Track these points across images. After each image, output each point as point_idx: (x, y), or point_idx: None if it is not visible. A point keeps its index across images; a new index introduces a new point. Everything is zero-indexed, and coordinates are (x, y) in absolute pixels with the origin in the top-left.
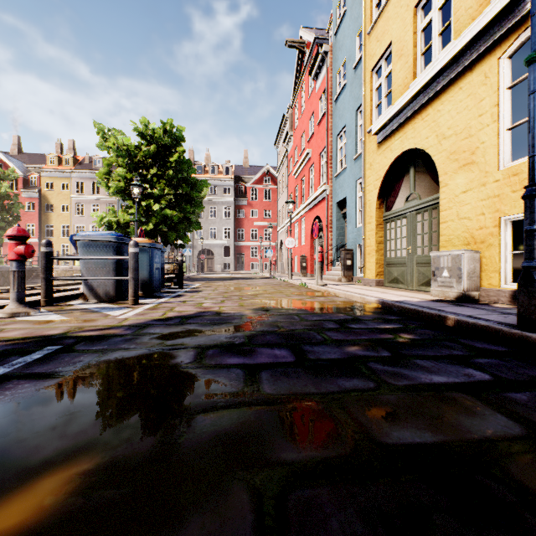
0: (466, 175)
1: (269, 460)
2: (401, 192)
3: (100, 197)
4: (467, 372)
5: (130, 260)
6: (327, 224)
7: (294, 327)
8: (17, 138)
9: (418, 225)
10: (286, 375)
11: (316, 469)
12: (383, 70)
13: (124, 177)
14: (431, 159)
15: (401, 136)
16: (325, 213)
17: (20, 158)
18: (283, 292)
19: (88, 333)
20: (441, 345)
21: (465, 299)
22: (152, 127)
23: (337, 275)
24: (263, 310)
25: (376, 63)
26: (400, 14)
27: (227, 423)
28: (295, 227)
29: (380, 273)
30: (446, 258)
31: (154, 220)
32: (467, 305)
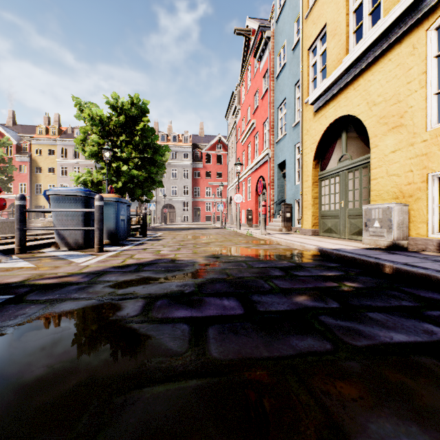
0: (395, 136)
1: None
2: (334, 153)
3: (81, 161)
4: (426, 328)
5: (95, 212)
6: (270, 183)
7: (242, 275)
8: (12, 112)
9: (350, 182)
10: (235, 332)
11: None
12: (319, 49)
13: (97, 143)
14: (362, 124)
15: (335, 105)
16: (267, 174)
17: (14, 129)
18: (232, 241)
19: (45, 281)
20: (387, 294)
21: (395, 247)
22: (122, 101)
23: (278, 226)
24: (214, 257)
25: (312, 43)
26: None
27: (162, 407)
28: (242, 185)
29: (316, 224)
30: (377, 210)
31: (123, 179)
32: (399, 253)
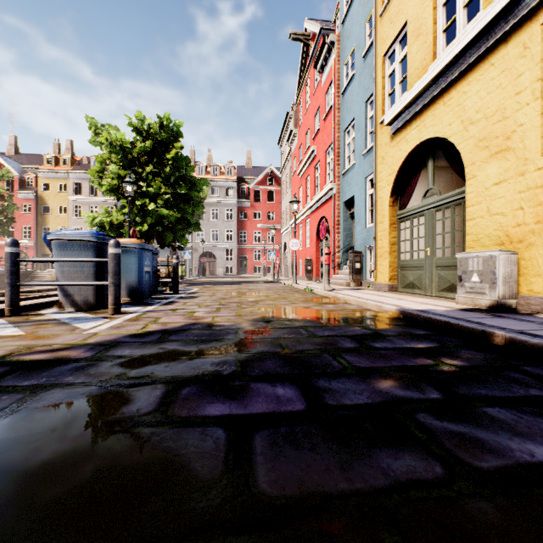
0: (500, 164)
1: None
2: (418, 187)
3: (99, 198)
4: None
5: (109, 262)
6: (334, 225)
7: (301, 347)
8: (13, 138)
9: (438, 224)
10: (294, 443)
11: None
12: (398, 54)
13: (117, 175)
14: (454, 149)
15: (419, 125)
16: (331, 214)
17: (17, 159)
18: (287, 298)
19: (33, 357)
20: (506, 378)
21: (500, 308)
22: (149, 123)
23: (344, 280)
24: (264, 321)
25: (389, 47)
26: None
27: None
28: (299, 229)
29: (393, 277)
30: (476, 260)
31: (150, 221)
32: (507, 315)
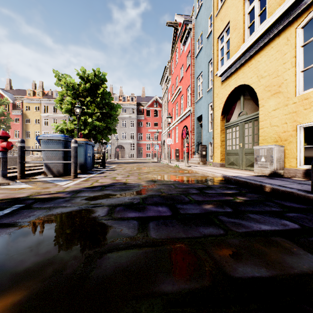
0: (276, 100)
1: (152, 291)
2: (235, 110)
3: (58, 114)
4: (283, 222)
5: (72, 151)
6: (191, 130)
7: (171, 192)
8: (9, 80)
9: (245, 130)
10: (166, 225)
11: (186, 299)
12: (225, 38)
13: (71, 102)
14: (254, 91)
15: (235, 77)
16: (190, 124)
17: (11, 92)
18: (165, 170)
19: (42, 196)
20: (264, 204)
21: (275, 175)
22: (88, 73)
23: (197, 161)
24: (152, 181)
25: (220, 34)
26: (235, 4)
27: (124, 260)
28: (172, 132)
29: (223, 159)
30: (263, 150)
31: (88, 128)
32: (277, 178)
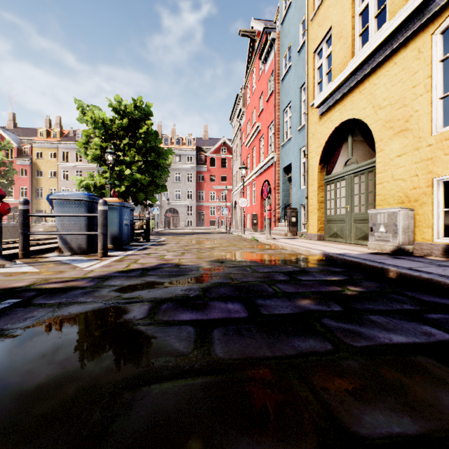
0: (401, 141)
1: None
2: (340, 157)
3: (83, 164)
4: (425, 330)
5: (99, 216)
6: (275, 187)
7: (246, 279)
8: (12, 115)
9: (355, 186)
10: (239, 334)
11: None
12: (324, 51)
13: (100, 146)
14: (367, 128)
15: (340, 109)
16: (273, 178)
17: (15, 132)
18: (237, 245)
19: (51, 285)
20: (390, 298)
21: (400, 252)
22: (125, 104)
23: (283, 231)
24: (218, 262)
25: (318, 45)
26: (340, 1)
27: (170, 401)
28: (247, 189)
29: (321, 228)
30: (383, 215)
31: (126, 183)
32: (404, 257)
